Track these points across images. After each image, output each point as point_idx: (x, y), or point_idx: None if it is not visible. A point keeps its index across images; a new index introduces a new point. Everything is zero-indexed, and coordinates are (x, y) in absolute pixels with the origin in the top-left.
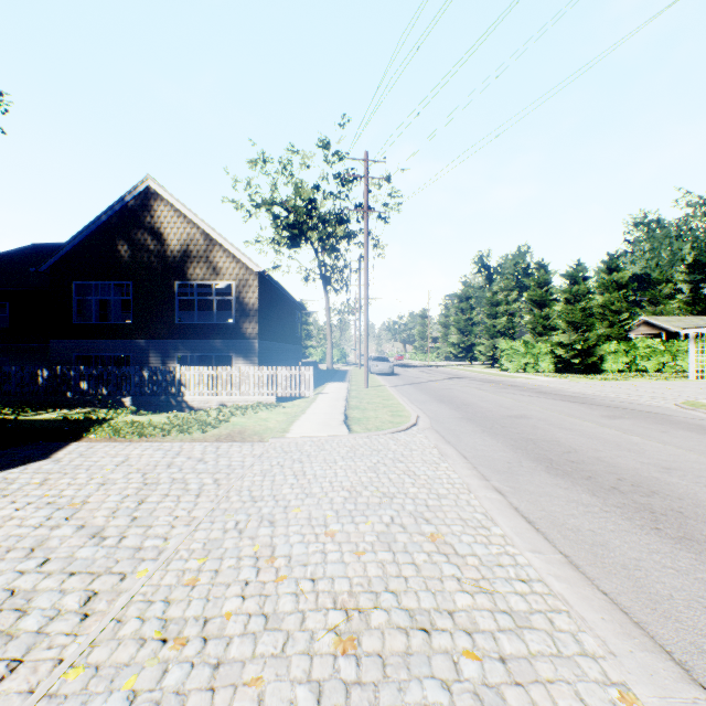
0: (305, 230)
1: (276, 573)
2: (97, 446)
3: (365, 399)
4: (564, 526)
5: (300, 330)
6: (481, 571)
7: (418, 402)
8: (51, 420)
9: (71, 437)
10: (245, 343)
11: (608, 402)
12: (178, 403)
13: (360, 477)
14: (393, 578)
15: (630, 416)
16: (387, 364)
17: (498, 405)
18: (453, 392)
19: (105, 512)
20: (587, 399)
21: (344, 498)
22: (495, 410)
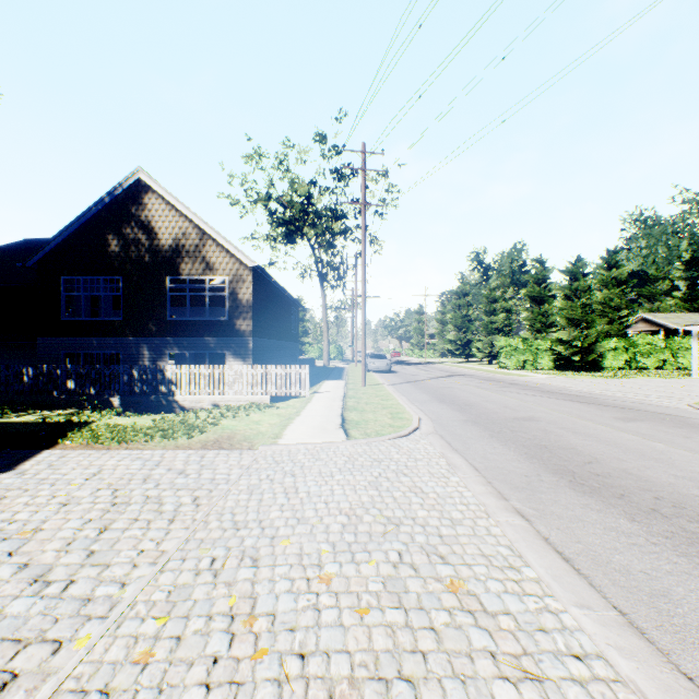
0: (301, 225)
1: (254, 643)
2: (70, 454)
3: (363, 399)
4: (609, 566)
5: (296, 327)
6: (521, 642)
7: (418, 402)
8: (29, 423)
9: (44, 443)
10: (239, 340)
11: (617, 402)
12: (168, 402)
13: (360, 495)
14: (407, 655)
15: (644, 418)
16: (385, 361)
17: (502, 405)
18: (454, 391)
19: (58, 544)
20: (594, 399)
21: (342, 525)
22: (501, 412)
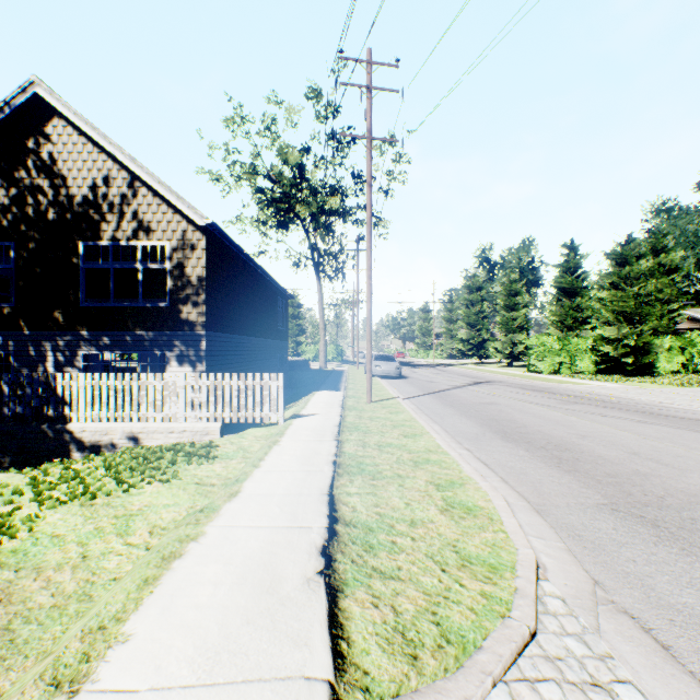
0: (293, 204)
1: None
2: None
3: (372, 435)
4: None
5: (285, 322)
6: None
7: (466, 438)
8: None
9: None
10: (186, 336)
11: None
12: (56, 434)
13: None
14: None
15: None
16: (393, 364)
17: (625, 450)
18: (505, 410)
19: None
20: None
21: None
22: (650, 472)
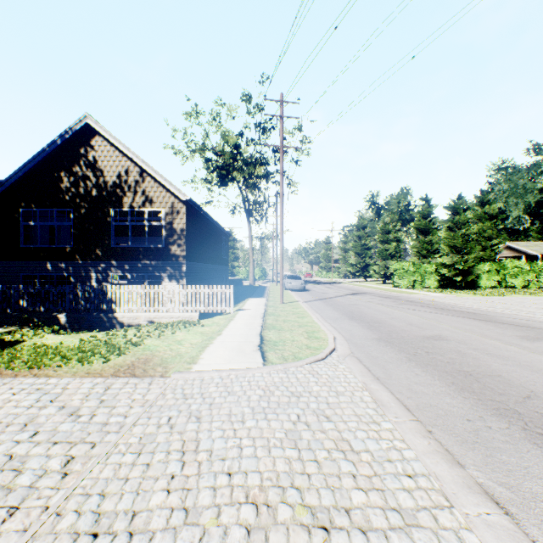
0: (231, 170)
1: None
2: None
3: (281, 317)
4: None
5: (227, 253)
6: None
7: (331, 319)
8: None
9: None
10: (173, 264)
11: (509, 319)
12: (109, 319)
13: (274, 460)
14: None
15: None
16: (299, 281)
17: (407, 323)
18: (360, 308)
19: None
20: (487, 316)
21: (246, 530)
22: (408, 330)
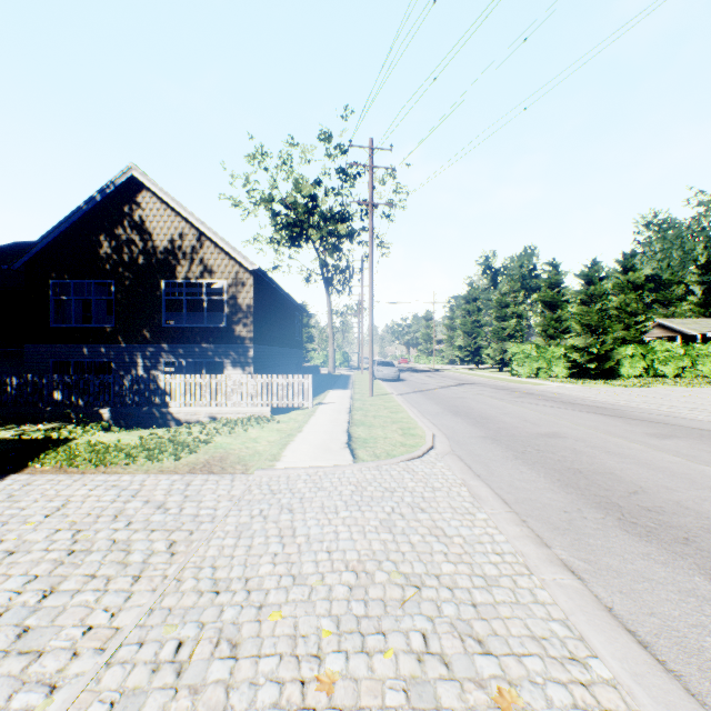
0: (305, 228)
1: None
2: (37, 481)
3: (371, 412)
4: (704, 657)
5: (300, 333)
6: None
7: (430, 414)
8: (2, 441)
9: (11, 467)
10: (238, 348)
11: (644, 414)
12: (162, 415)
13: (370, 541)
14: None
15: (680, 434)
16: (392, 369)
17: (521, 419)
18: (467, 401)
19: None
20: (619, 411)
21: (349, 587)
22: (521, 427)
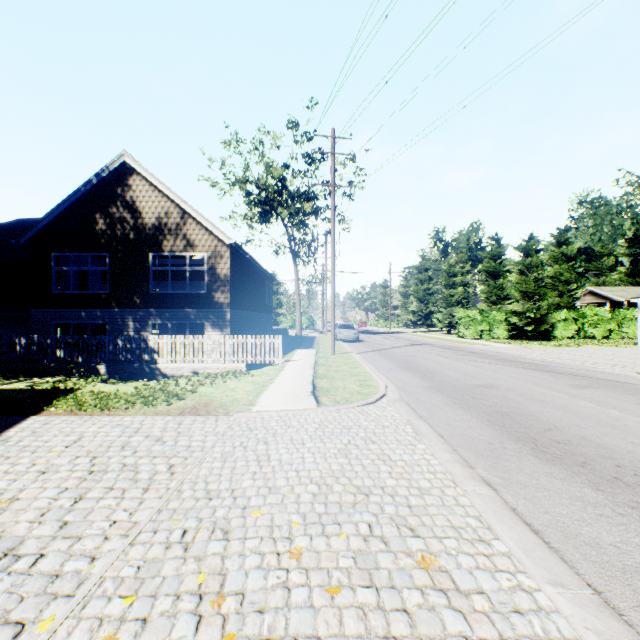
0: (275, 206)
1: (222, 626)
2: (54, 421)
3: (333, 367)
4: (579, 539)
5: (271, 299)
6: (496, 625)
7: (384, 369)
8: (18, 390)
9: (30, 410)
10: (217, 312)
11: (569, 369)
12: (151, 370)
13: (330, 463)
14: None
15: (597, 385)
16: (352, 331)
17: (462, 373)
18: (417, 359)
19: (32, 514)
20: (548, 367)
21: (313, 494)
22: (462, 379)
